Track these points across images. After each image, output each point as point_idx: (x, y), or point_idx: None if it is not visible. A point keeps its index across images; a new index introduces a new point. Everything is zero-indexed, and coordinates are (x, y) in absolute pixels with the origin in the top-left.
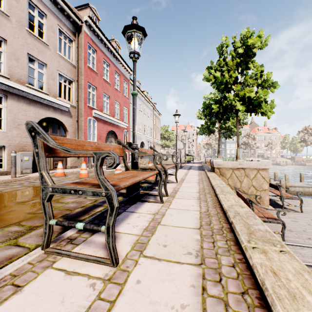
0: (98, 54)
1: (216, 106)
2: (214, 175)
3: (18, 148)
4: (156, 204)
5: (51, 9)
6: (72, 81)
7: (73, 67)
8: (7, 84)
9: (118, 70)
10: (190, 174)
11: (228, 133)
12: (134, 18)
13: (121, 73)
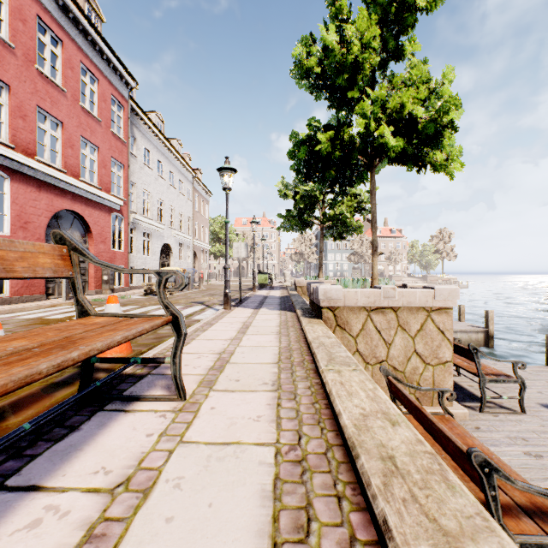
0: None
1: (327, 136)
2: (325, 333)
3: None
4: None
5: None
6: None
7: None
8: None
9: (93, 67)
10: (256, 327)
11: (338, 229)
12: None
13: (101, 77)
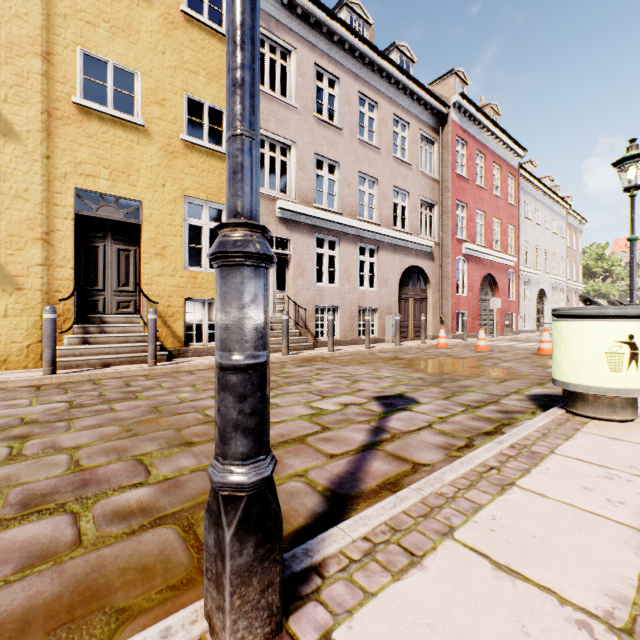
0: (469, 147)
1: None
2: None
3: (386, 310)
4: None
5: (413, 111)
6: (433, 204)
7: (435, 183)
8: (380, 233)
9: (498, 160)
10: None
11: None
12: (633, 140)
13: (502, 163)
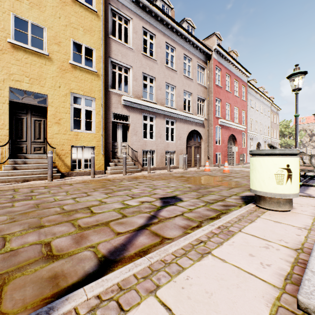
0: (222, 71)
1: None
2: None
3: (179, 152)
4: None
5: (194, 53)
6: (204, 99)
7: (205, 89)
8: (176, 113)
9: (237, 78)
10: None
11: None
12: (297, 65)
13: (239, 80)
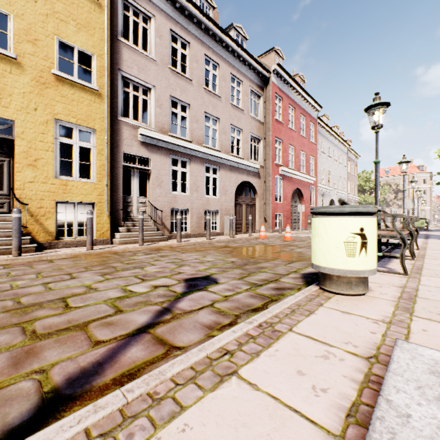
0: (284, 101)
1: None
2: None
3: (225, 212)
4: (407, 260)
5: (245, 73)
6: (260, 139)
7: (261, 124)
8: (221, 157)
9: (304, 112)
10: (432, 243)
11: None
12: (377, 94)
13: (306, 114)
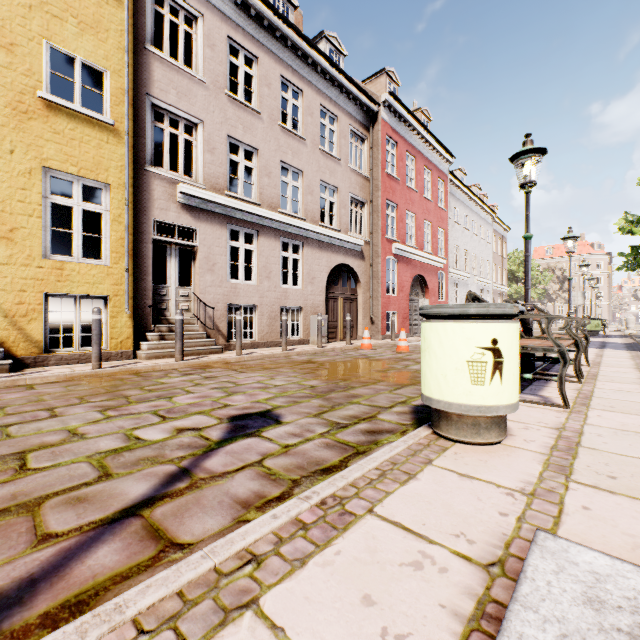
0: (399, 148)
1: None
2: None
3: (312, 310)
4: (571, 383)
5: (342, 105)
6: (364, 202)
7: (365, 181)
8: (305, 228)
9: (429, 163)
10: (609, 355)
11: None
12: (528, 135)
13: (433, 167)
